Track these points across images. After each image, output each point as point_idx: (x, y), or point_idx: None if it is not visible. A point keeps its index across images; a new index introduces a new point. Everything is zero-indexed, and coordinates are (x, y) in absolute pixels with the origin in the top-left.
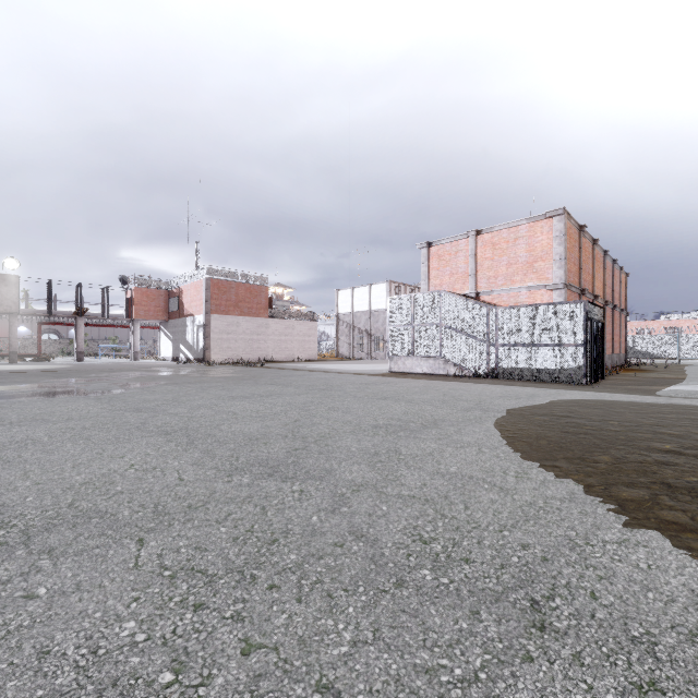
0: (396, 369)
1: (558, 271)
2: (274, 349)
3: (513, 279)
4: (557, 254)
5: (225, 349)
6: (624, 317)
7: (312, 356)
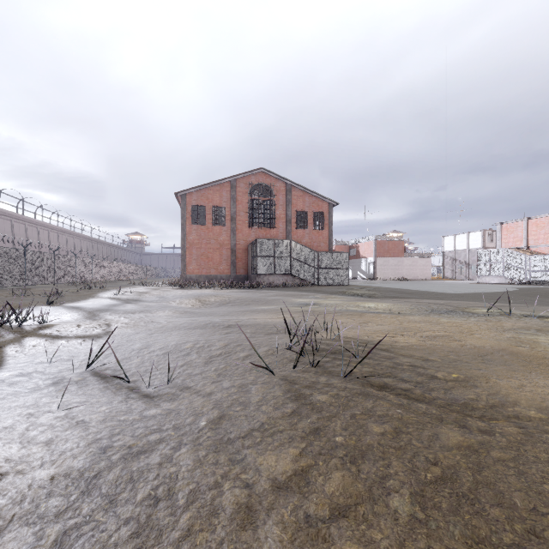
0: (481, 281)
1: None
2: (406, 273)
3: (547, 241)
4: None
5: (382, 273)
6: None
7: (428, 277)
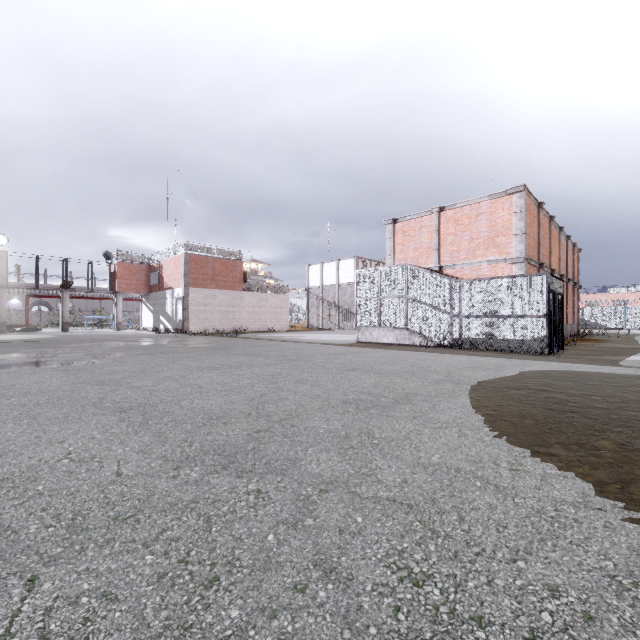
0: (363, 339)
1: (519, 245)
2: (248, 320)
3: (475, 253)
4: (518, 229)
5: (202, 320)
6: (576, 290)
7: (284, 326)
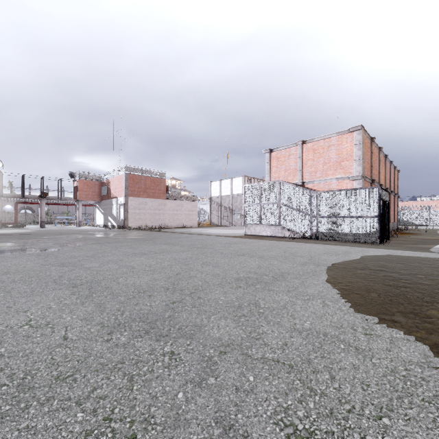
0: (249, 233)
1: (358, 167)
2: (169, 219)
3: (327, 173)
4: (357, 156)
5: (137, 219)
6: (396, 199)
7: (194, 224)
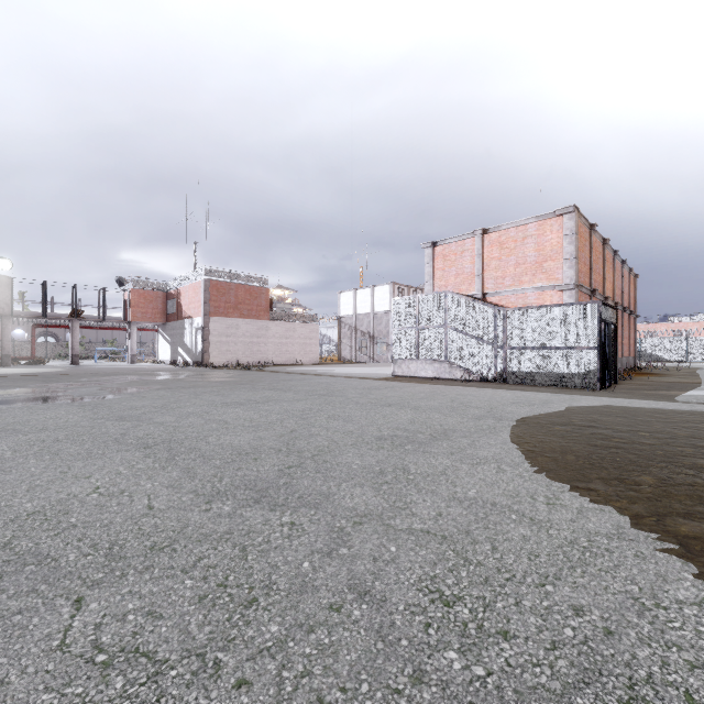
0: (400, 372)
1: (569, 270)
2: (274, 352)
3: (521, 280)
4: (568, 253)
5: (224, 352)
6: (633, 320)
7: (313, 359)
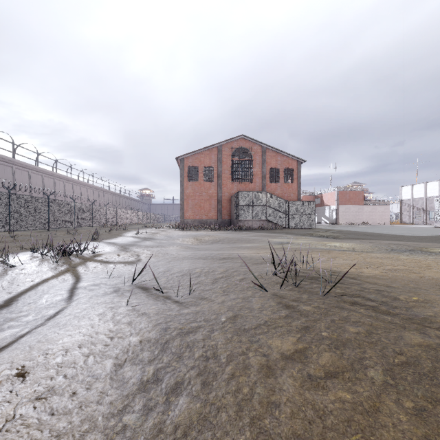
0: (438, 226)
1: None
2: (366, 219)
3: None
4: None
5: (344, 219)
6: None
7: (386, 222)
